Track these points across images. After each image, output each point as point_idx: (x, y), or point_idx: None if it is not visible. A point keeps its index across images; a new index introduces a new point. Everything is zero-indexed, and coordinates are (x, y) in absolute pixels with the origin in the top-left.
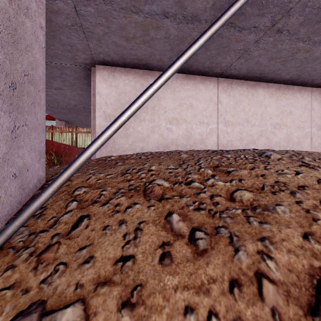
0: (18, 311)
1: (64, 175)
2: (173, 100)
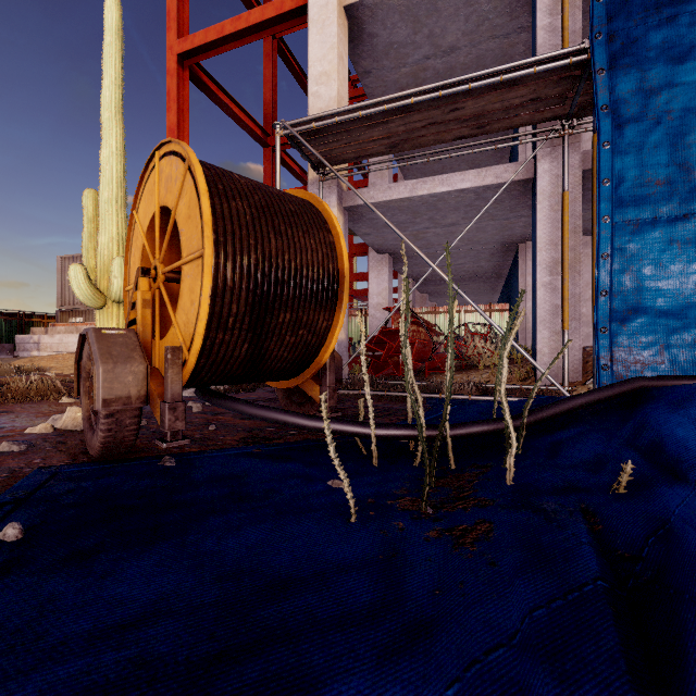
0: None
1: None
2: None
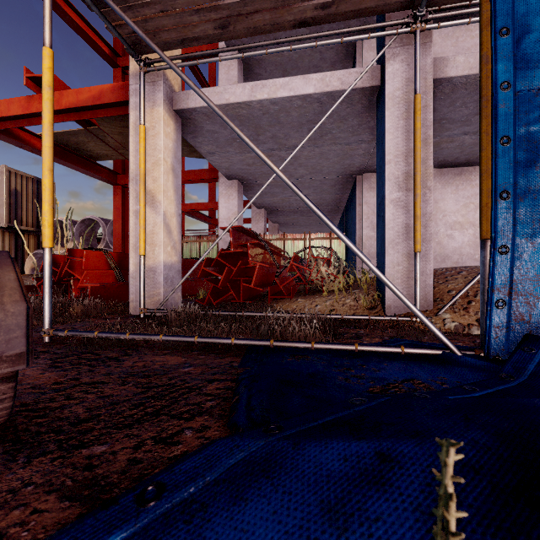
0: (475, 319)
1: (473, 282)
2: (455, 201)
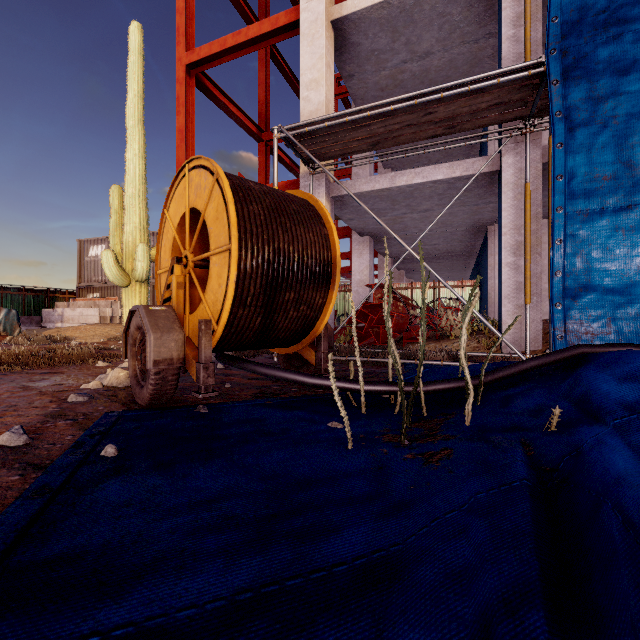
0: None
1: None
2: None
